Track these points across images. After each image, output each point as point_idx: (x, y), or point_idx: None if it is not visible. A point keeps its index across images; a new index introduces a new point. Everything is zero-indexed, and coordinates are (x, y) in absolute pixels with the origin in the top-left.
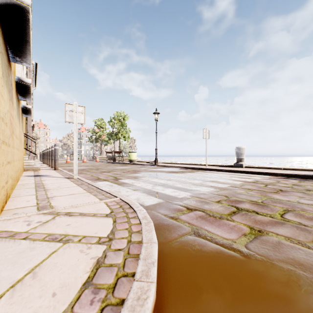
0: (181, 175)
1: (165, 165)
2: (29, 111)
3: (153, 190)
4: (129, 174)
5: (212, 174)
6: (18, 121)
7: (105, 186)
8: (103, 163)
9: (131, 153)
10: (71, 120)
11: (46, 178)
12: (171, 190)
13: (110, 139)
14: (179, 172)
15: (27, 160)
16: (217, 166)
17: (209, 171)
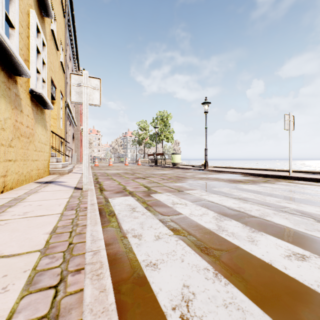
0: (256, 188)
1: (217, 169)
2: (42, 98)
3: (222, 236)
4: (170, 182)
5: (316, 188)
6: (6, 102)
7: (120, 210)
8: (144, 166)
9: (175, 155)
10: (79, 99)
11: (48, 188)
12: (276, 241)
13: (153, 140)
14: (248, 182)
15: (55, 162)
16: (304, 173)
17: (298, 181)
